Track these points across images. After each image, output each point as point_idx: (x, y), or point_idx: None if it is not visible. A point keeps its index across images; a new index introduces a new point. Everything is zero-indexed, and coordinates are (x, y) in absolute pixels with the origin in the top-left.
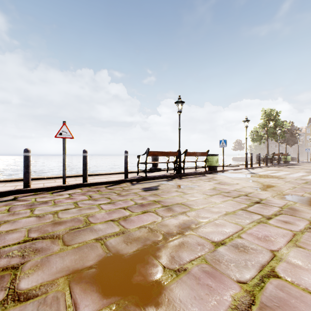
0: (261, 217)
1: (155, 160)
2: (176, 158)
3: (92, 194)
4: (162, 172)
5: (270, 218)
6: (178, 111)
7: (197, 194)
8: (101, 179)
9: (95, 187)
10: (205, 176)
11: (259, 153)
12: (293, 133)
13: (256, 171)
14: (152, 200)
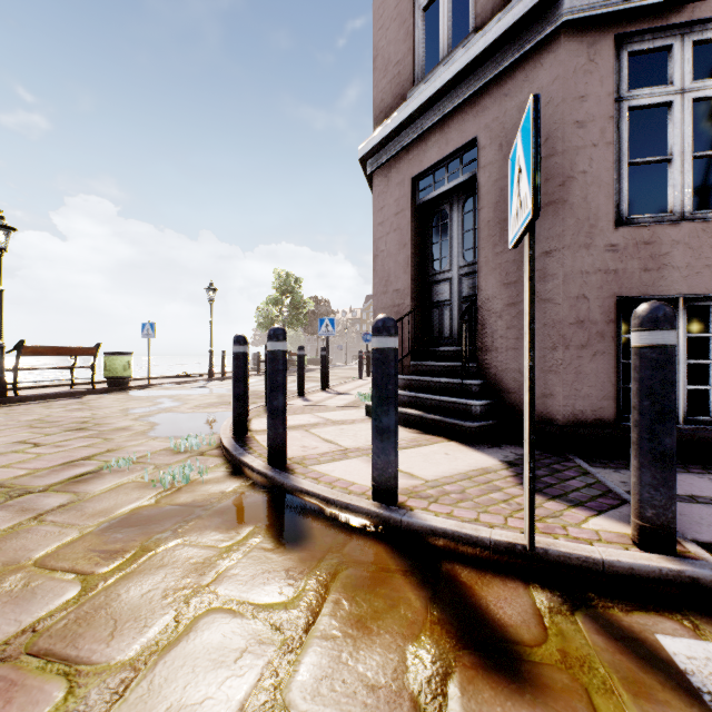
0: (28, 447)
1: None
2: None
3: None
4: None
5: (42, 446)
6: None
7: None
8: None
9: None
10: (78, 398)
11: None
12: None
13: (216, 384)
14: None
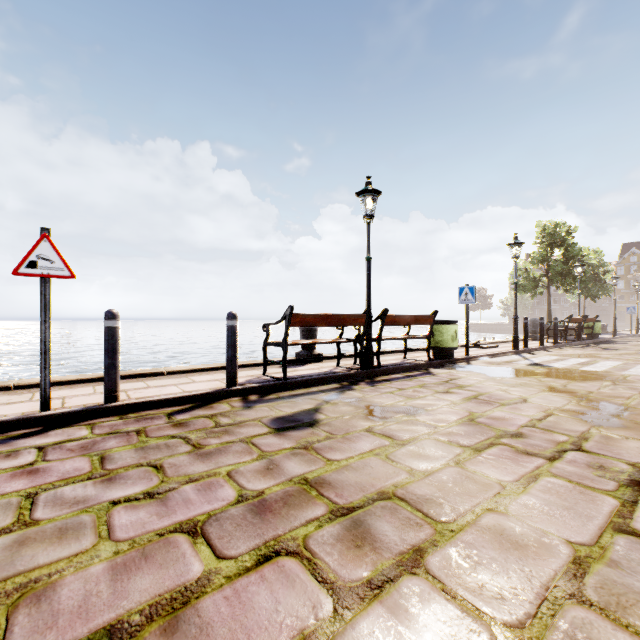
0: None
1: (308, 334)
2: (359, 329)
3: (115, 447)
4: (326, 363)
5: None
6: (364, 215)
7: (431, 443)
8: (166, 387)
9: (139, 418)
10: (431, 374)
11: (541, 317)
12: (599, 275)
13: (543, 360)
14: (297, 477)
